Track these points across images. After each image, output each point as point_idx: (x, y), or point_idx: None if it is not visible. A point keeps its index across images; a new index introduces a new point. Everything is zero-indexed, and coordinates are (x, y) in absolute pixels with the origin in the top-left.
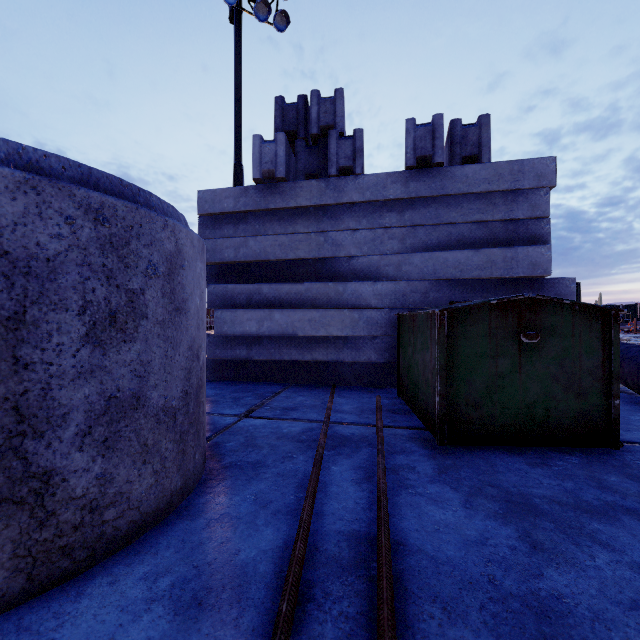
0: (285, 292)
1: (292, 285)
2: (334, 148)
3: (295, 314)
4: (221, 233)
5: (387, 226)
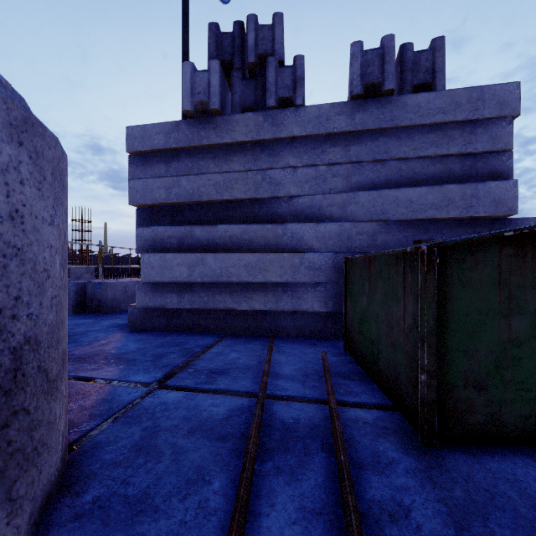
0: (219, 235)
1: (227, 227)
2: (273, 77)
3: (230, 258)
4: (152, 172)
5: (330, 162)
